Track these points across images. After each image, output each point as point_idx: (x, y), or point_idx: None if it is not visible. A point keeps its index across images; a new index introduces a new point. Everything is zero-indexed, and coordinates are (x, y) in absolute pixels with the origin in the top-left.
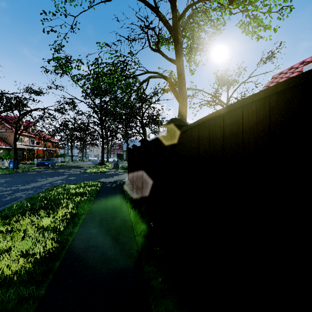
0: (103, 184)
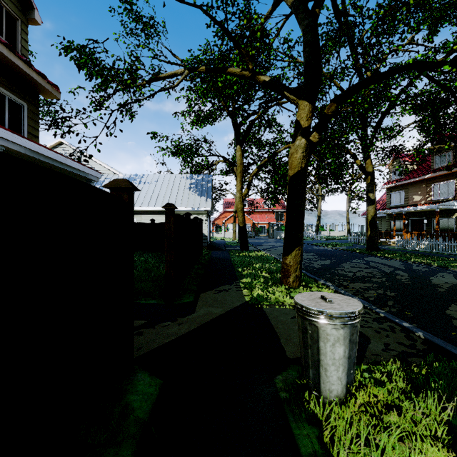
0: None
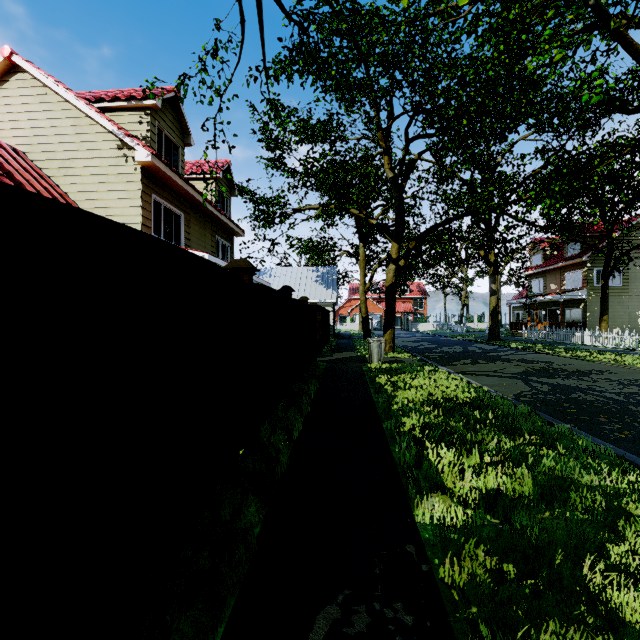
0: None
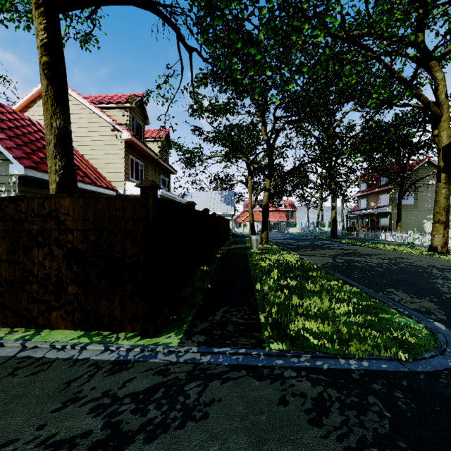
0: (256, 324)
